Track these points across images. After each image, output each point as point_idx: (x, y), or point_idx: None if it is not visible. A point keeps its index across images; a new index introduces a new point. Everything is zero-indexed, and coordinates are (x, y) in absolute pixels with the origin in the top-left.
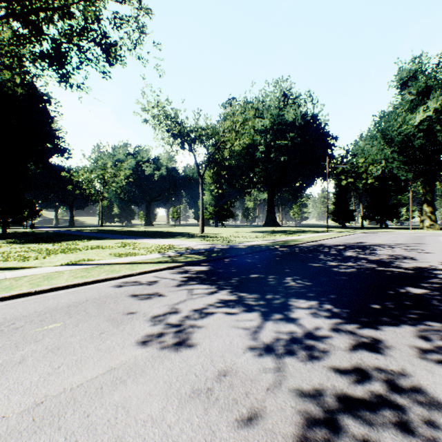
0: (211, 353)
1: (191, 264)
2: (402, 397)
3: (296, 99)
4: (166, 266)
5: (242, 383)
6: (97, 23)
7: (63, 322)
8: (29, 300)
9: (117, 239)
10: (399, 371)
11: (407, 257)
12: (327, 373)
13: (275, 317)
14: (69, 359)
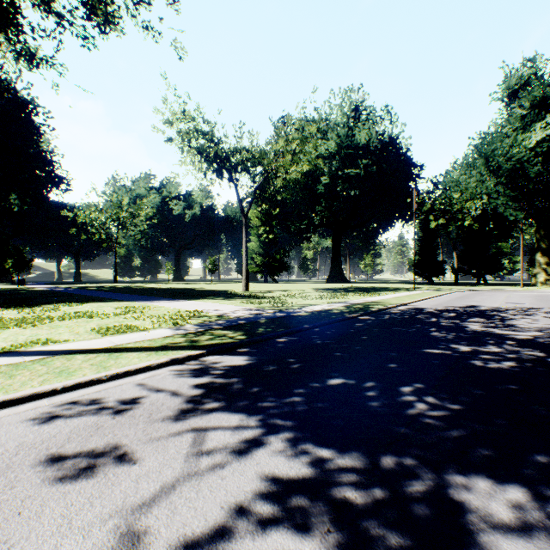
0: None
1: (219, 350)
2: None
3: (370, 116)
4: (169, 359)
5: None
6: None
7: None
8: None
9: (123, 302)
10: None
11: None
12: None
13: None
14: None
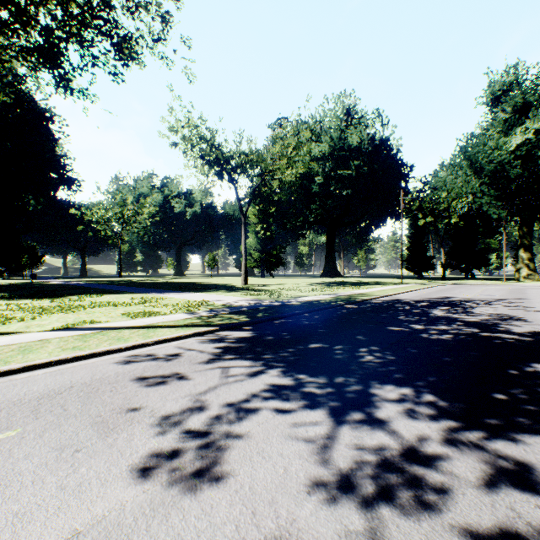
0: (253, 495)
1: (229, 328)
2: None
3: (362, 119)
4: (193, 332)
5: None
6: (104, 7)
7: (22, 429)
8: None
9: (136, 294)
10: None
11: (514, 318)
12: None
13: (353, 417)
14: (4, 511)
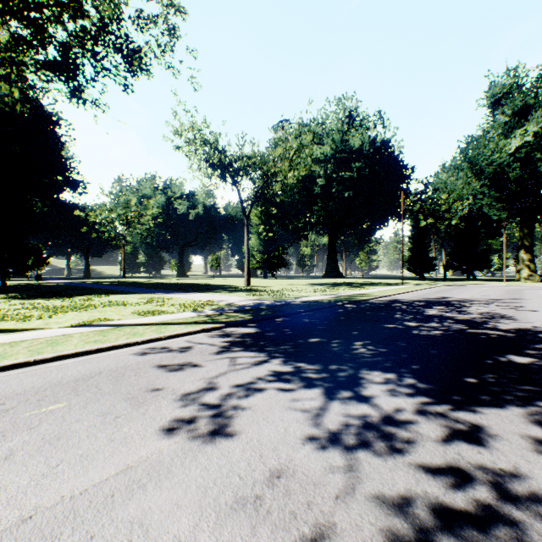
0: (260, 445)
1: (234, 325)
2: (519, 509)
3: (363, 121)
4: (202, 328)
5: (302, 488)
6: (117, 24)
7: (68, 402)
8: (26, 372)
9: (143, 294)
10: (511, 470)
11: (504, 317)
12: (415, 474)
13: (343, 395)
14: (71, 454)
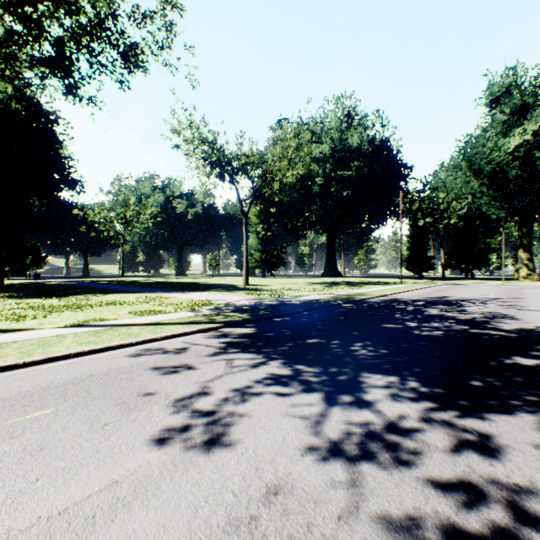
0: (256, 456)
1: (232, 325)
2: (539, 531)
3: (362, 120)
4: (199, 328)
5: (302, 507)
6: (113, 19)
7: (55, 408)
8: (14, 375)
9: (140, 293)
10: (527, 485)
11: (505, 316)
12: (423, 490)
13: (344, 400)
14: (53, 467)
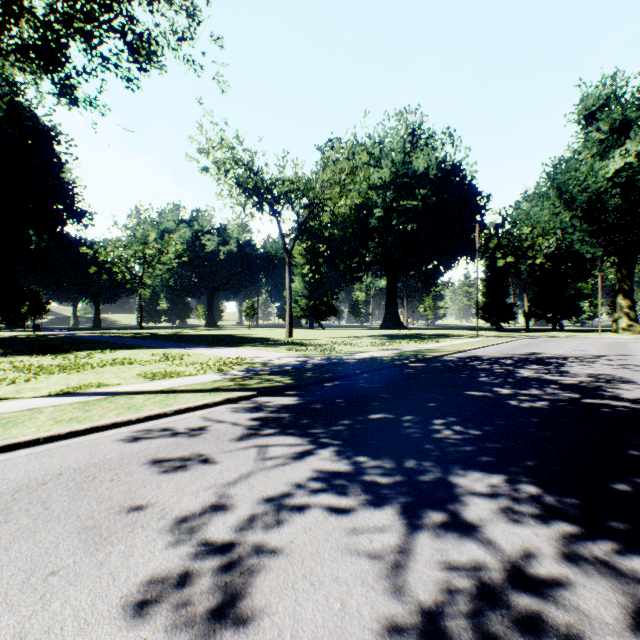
0: None
1: (269, 392)
2: None
3: (430, 140)
4: (224, 398)
5: None
6: None
7: None
8: None
9: (158, 349)
10: None
11: (621, 380)
12: None
13: (433, 519)
14: None
